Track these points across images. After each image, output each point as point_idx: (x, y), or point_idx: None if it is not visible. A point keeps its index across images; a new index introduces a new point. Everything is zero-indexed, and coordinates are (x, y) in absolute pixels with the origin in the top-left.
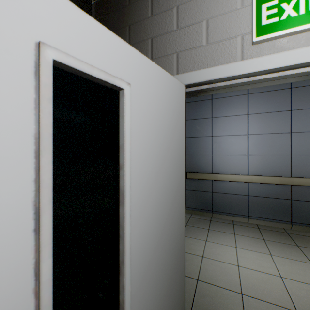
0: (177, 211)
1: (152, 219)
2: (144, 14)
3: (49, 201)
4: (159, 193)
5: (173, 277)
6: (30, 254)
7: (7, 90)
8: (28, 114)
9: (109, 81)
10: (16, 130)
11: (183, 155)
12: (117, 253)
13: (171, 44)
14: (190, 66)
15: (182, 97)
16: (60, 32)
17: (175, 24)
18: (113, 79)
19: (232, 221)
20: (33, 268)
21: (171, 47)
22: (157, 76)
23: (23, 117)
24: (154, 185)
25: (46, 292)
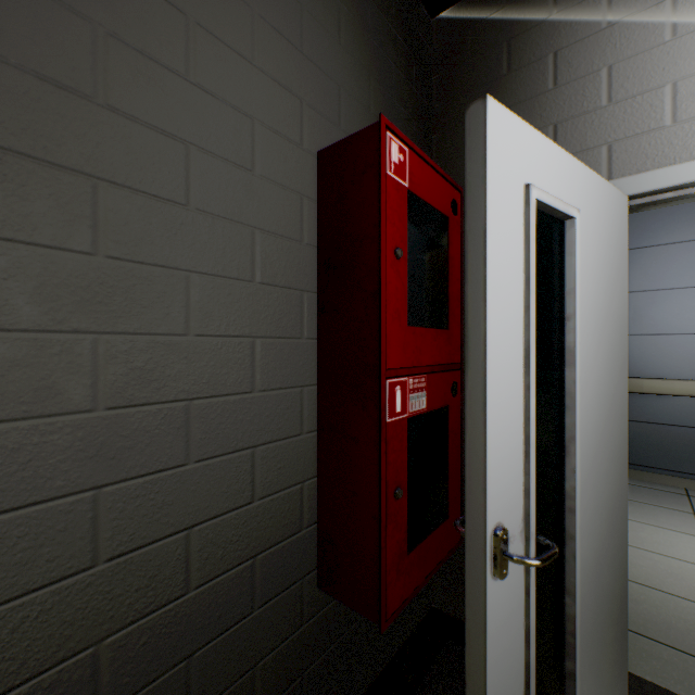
0: (619, 400)
1: (594, 399)
2: (538, 86)
3: (533, 341)
4: (601, 364)
5: (615, 502)
6: (521, 389)
7: (512, 234)
8: (520, 255)
9: (564, 211)
10: (515, 270)
11: (626, 312)
12: (561, 429)
13: (595, 130)
14: (636, 163)
15: (624, 217)
16: (534, 169)
17: (603, 96)
18: (567, 208)
19: (683, 490)
20: (522, 404)
21: (595, 135)
22: (599, 192)
23: (518, 258)
24: (596, 350)
25: (532, 430)
